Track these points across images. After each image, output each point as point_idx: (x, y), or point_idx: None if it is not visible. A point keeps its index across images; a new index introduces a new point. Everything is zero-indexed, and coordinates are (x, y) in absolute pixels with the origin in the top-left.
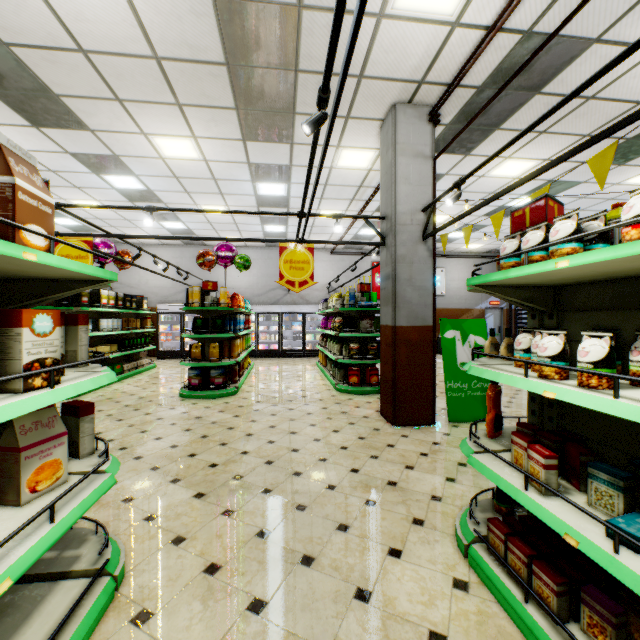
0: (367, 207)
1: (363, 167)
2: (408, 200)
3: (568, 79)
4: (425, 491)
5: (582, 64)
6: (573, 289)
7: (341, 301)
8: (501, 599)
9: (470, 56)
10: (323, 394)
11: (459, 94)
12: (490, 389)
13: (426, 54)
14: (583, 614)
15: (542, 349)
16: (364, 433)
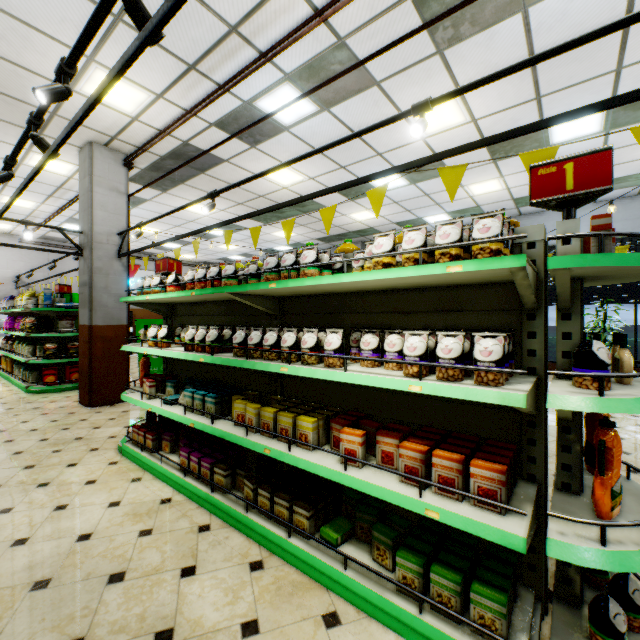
0: (71, 206)
1: (62, 173)
2: (105, 224)
3: (219, 172)
4: (106, 436)
5: (224, 168)
6: (178, 306)
7: (35, 300)
8: (134, 459)
9: (149, 141)
10: (9, 398)
11: (148, 155)
12: (143, 360)
13: (115, 124)
14: (163, 444)
15: (149, 334)
16: (58, 417)
